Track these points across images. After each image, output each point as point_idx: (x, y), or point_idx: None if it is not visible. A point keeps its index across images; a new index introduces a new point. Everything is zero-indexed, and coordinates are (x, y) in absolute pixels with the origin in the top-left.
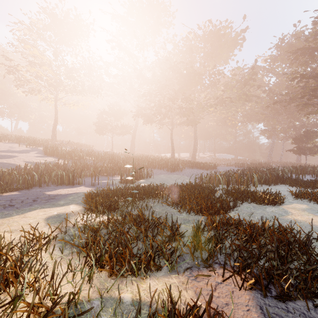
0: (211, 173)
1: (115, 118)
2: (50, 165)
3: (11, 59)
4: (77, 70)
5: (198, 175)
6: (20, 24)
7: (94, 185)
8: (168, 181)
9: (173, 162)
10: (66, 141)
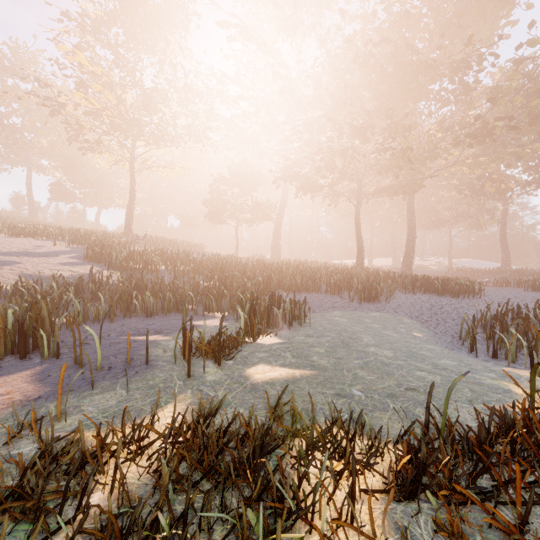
0: (503, 313)
1: (240, 189)
2: (53, 284)
3: (46, 83)
4: (163, 93)
5: (440, 313)
6: (66, 20)
7: (83, 363)
8: (360, 344)
9: (363, 277)
10: (151, 237)
